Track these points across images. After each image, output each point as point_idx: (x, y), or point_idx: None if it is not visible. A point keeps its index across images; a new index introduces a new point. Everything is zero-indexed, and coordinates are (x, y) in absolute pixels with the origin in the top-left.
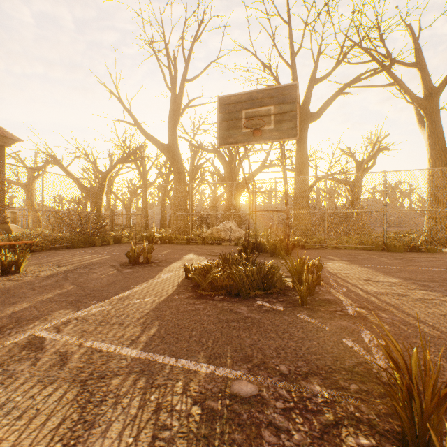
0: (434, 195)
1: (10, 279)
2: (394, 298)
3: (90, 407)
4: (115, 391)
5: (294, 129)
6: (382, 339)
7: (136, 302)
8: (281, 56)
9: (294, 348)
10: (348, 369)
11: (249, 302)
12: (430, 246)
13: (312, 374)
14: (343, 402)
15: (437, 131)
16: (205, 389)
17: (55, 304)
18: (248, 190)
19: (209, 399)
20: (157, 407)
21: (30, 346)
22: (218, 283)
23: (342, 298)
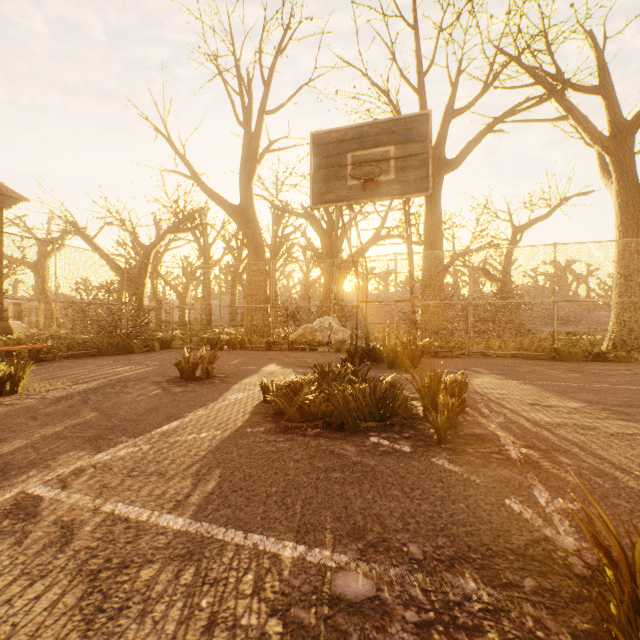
0: (625, 279)
1: (2, 403)
2: (577, 432)
3: (101, 620)
4: (144, 591)
5: (424, 180)
6: (566, 500)
7: (187, 438)
8: (404, 77)
9: (430, 515)
10: (518, 552)
11: (359, 438)
12: (621, 354)
13: (461, 560)
14: (514, 611)
15: (630, 186)
16: (290, 587)
17: (64, 443)
18: (356, 271)
19: (296, 606)
20: (211, 620)
21: (17, 511)
22: (311, 409)
23: (499, 432)
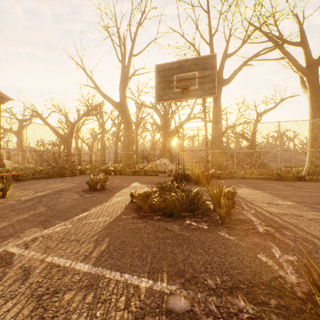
0: (314, 139)
1: None
2: (292, 218)
3: None
4: (66, 306)
5: (213, 89)
6: (290, 255)
7: (92, 221)
8: (202, 37)
9: (218, 263)
10: (266, 284)
11: (180, 221)
12: (312, 177)
13: (236, 289)
14: (266, 318)
15: (316, 92)
16: (145, 304)
17: (28, 223)
18: (178, 135)
19: (148, 315)
20: None
21: (1, 261)
22: (156, 206)
23: (252, 218)
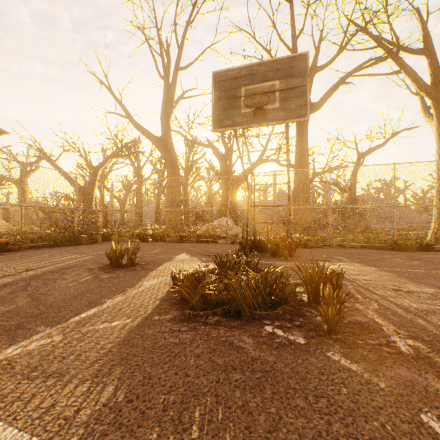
0: None
1: None
2: None
3: None
4: None
5: (303, 108)
6: None
7: (99, 327)
8: (282, 40)
9: None
10: None
11: (255, 327)
12: None
13: None
14: None
15: None
16: None
17: None
18: (246, 182)
19: None
20: None
21: None
22: (212, 297)
23: (379, 320)
